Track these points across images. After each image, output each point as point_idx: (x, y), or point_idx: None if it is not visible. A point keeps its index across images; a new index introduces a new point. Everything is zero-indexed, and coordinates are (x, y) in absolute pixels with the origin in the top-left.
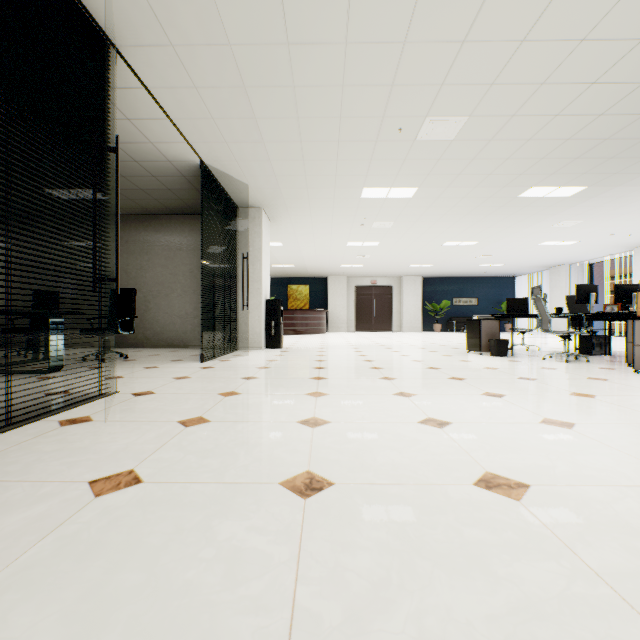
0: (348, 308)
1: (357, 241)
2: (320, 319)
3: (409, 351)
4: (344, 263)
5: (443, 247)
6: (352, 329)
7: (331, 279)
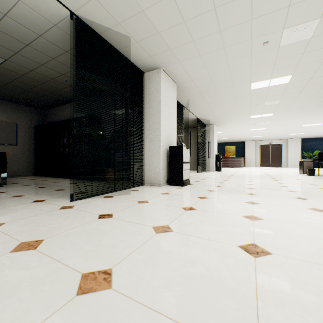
0: (255, 156)
1: (254, 128)
2: (240, 161)
3: (272, 173)
4: (251, 136)
5: (303, 126)
6: (258, 166)
7: (246, 142)
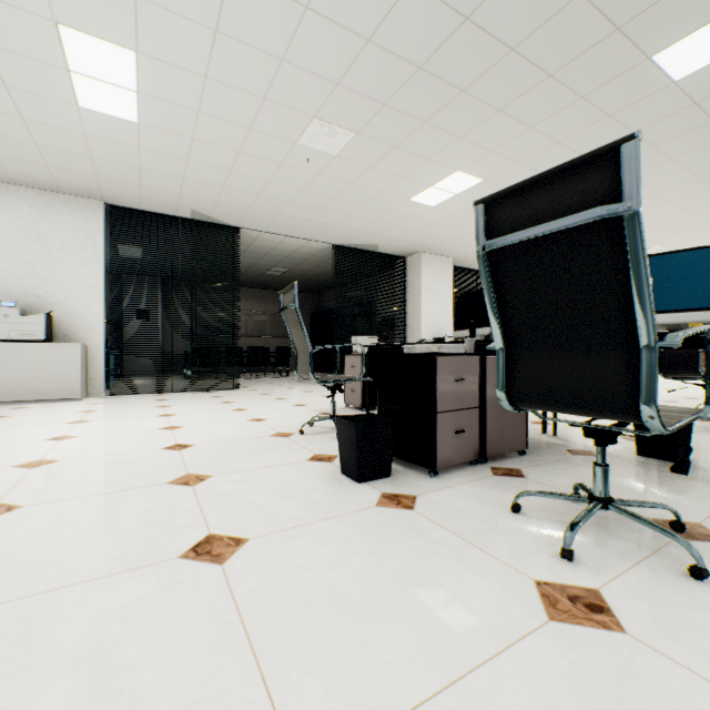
0: None
1: None
2: None
3: None
4: None
5: None
6: None
7: None
